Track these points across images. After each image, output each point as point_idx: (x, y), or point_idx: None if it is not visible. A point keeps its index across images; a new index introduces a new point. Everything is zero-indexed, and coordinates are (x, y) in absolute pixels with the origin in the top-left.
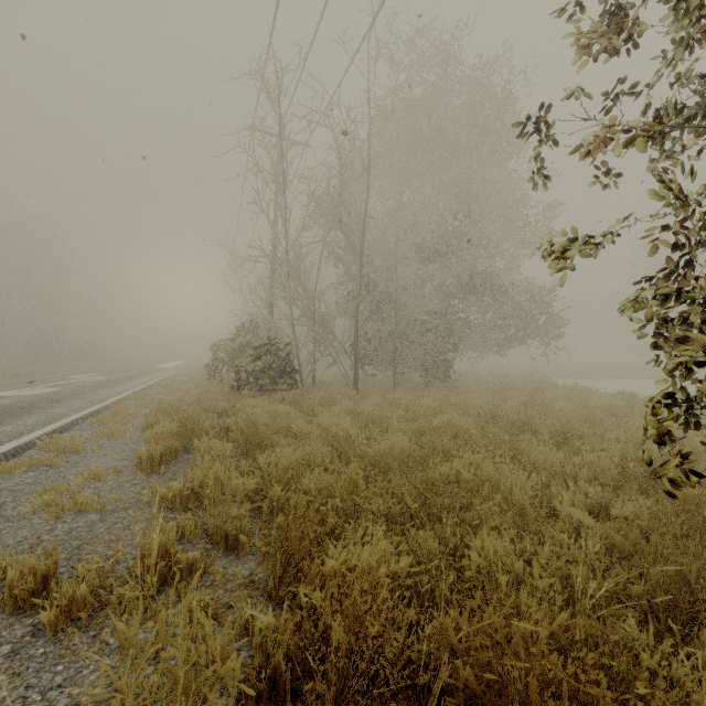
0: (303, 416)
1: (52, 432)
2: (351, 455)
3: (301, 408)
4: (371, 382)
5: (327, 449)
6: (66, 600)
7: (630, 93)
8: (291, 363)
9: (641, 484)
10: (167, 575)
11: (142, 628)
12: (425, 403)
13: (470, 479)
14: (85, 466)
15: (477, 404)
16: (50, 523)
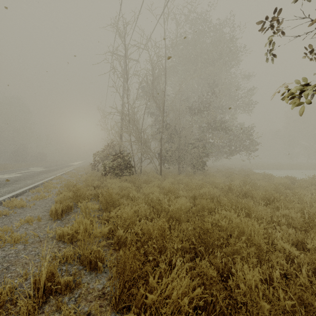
0: (136, 188)
1: (12, 197)
2: (160, 210)
3: (135, 184)
4: (167, 171)
5: (147, 207)
6: None
7: None
8: (130, 162)
9: None
10: (52, 290)
11: None
12: (194, 182)
13: (226, 226)
14: (24, 215)
15: (219, 182)
16: None
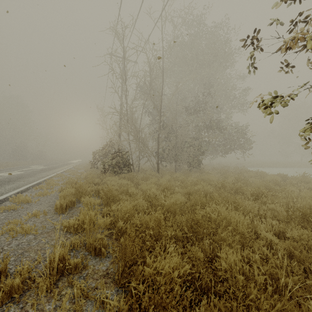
0: (134, 185)
1: (17, 193)
2: (156, 204)
3: (133, 181)
4: (164, 169)
5: (145, 202)
6: (8, 287)
7: (303, 21)
8: (128, 160)
9: (300, 221)
10: (63, 270)
11: (48, 302)
12: (190, 179)
13: (215, 218)
14: (30, 209)
15: (214, 179)
16: (9, 240)
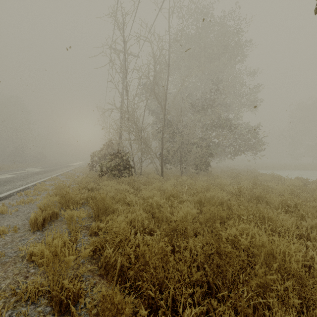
0: (134, 191)
1: None
2: (160, 219)
3: (133, 186)
4: (169, 172)
5: (145, 215)
6: None
7: None
8: (129, 162)
9: None
10: None
11: None
12: (199, 183)
13: (246, 244)
14: (0, 224)
15: (226, 184)
16: None
